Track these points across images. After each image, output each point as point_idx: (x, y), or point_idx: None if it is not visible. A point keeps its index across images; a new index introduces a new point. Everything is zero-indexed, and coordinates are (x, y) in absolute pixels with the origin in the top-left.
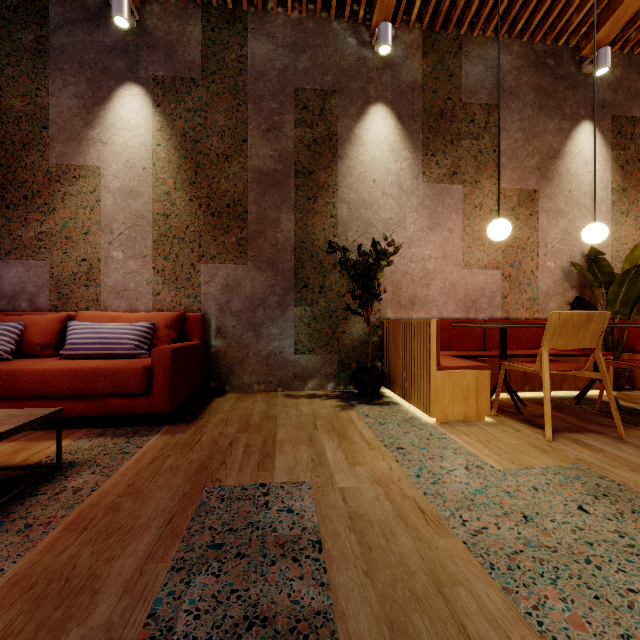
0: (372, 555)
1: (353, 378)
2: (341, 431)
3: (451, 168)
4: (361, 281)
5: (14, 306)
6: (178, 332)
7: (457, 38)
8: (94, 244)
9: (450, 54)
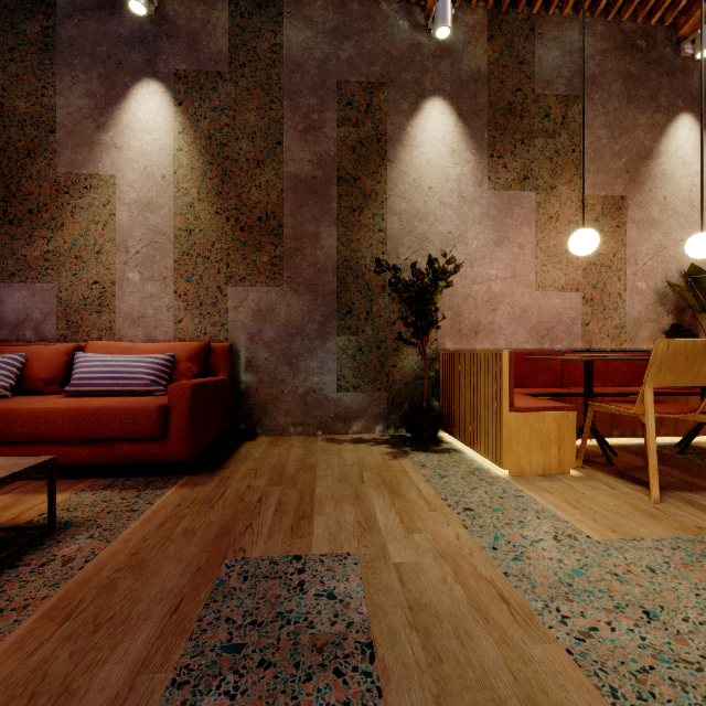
0: (443, 669)
1: (406, 420)
2: (393, 485)
3: (521, 172)
4: (415, 305)
5: (18, 336)
6: (202, 365)
7: (529, 18)
8: (107, 264)
9: (520, 37)
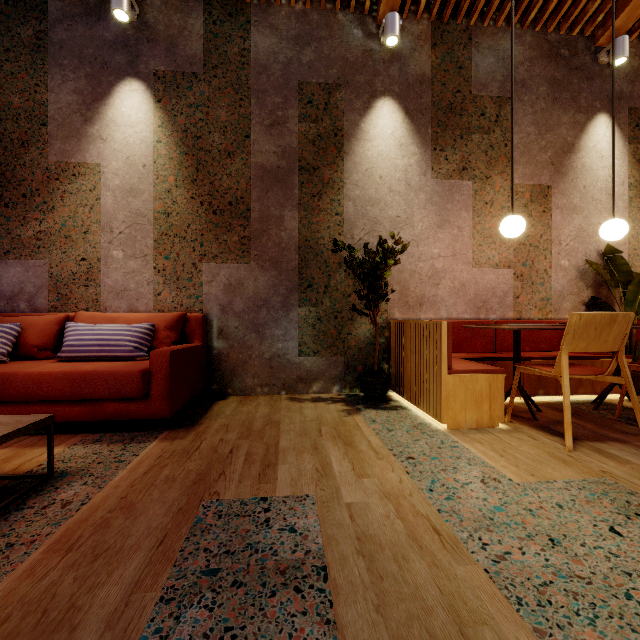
0: (383, 585)
1: (359, 381)
2: (347, 438)
3: (461, 163)
4: (367, 281)
5: (13, 307)
6: (179, 333)
7: (467, 29)
8: (94, 243)
9: (460, 45)
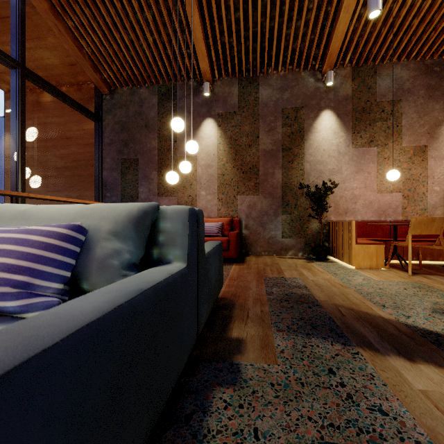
0: (323, 289)
1: (312, 250)
2: (308, 268)
3: (369, 138)
4: (317, 202)
5: None
6: (230, 227)
7: (373, 67)
8: (194, 189)
9: (369, 76)
